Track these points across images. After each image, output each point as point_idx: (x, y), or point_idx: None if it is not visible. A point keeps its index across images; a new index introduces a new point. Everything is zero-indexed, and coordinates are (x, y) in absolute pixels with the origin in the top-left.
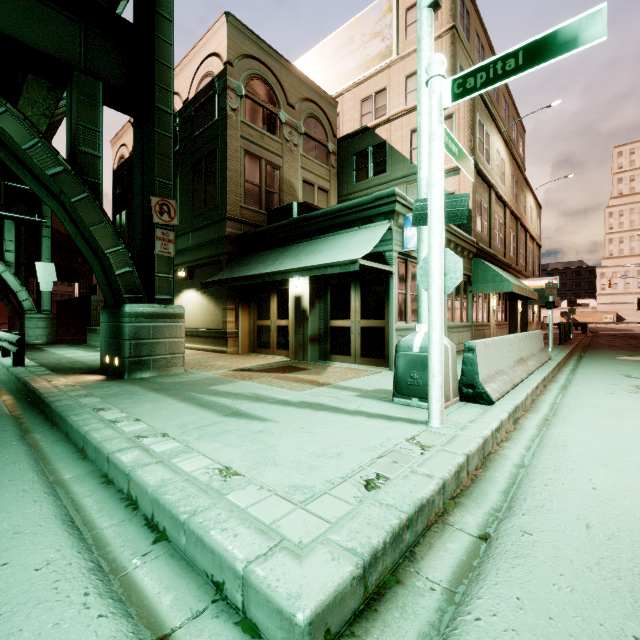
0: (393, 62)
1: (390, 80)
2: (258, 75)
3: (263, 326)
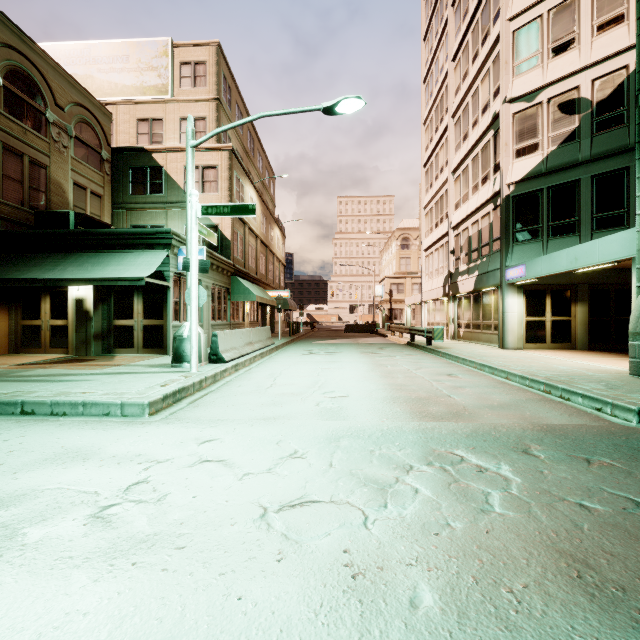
0: (169, 100)
1: (166, 114)
2: (20, 68)
3: (31, 326)
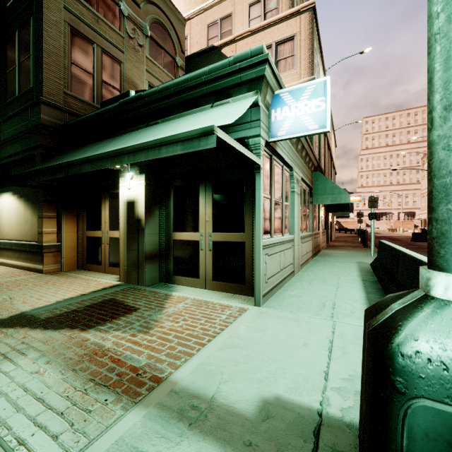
0: None
1: (235, 7)
2: None
3: (93, 238)
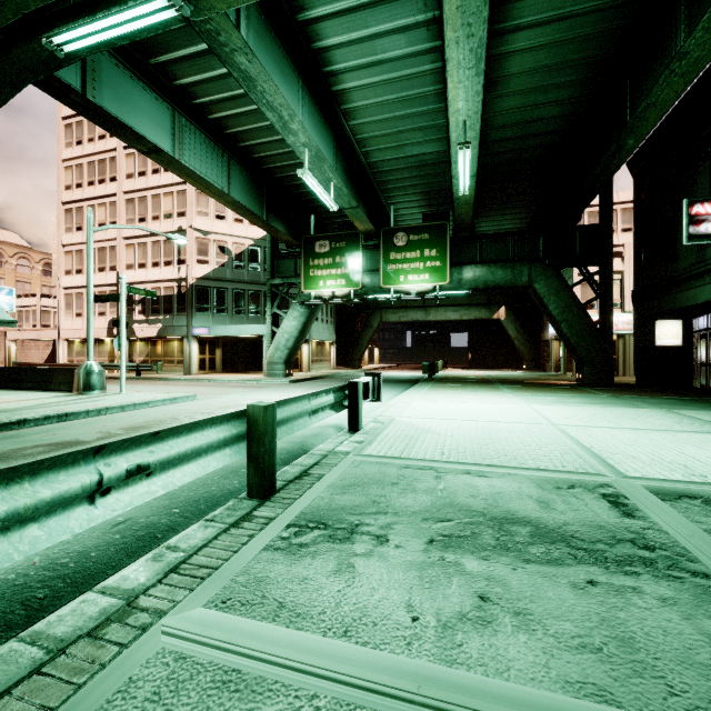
0: None
1: None
2: None
3: None
